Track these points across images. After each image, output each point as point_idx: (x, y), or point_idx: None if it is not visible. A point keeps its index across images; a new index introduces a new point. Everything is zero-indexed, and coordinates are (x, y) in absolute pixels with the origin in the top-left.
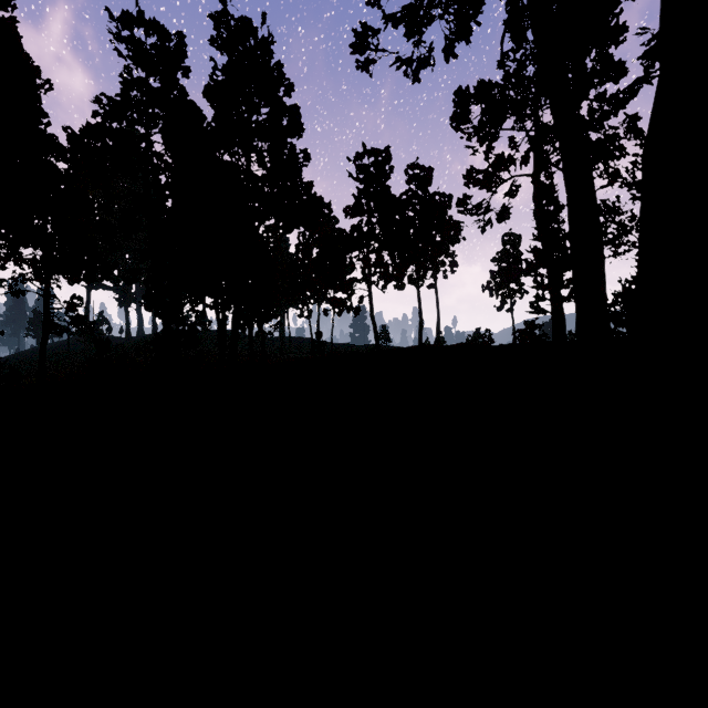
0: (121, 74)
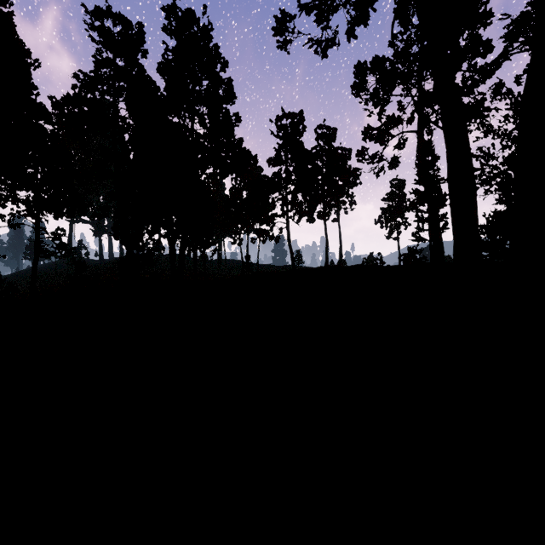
0: (93, 55)
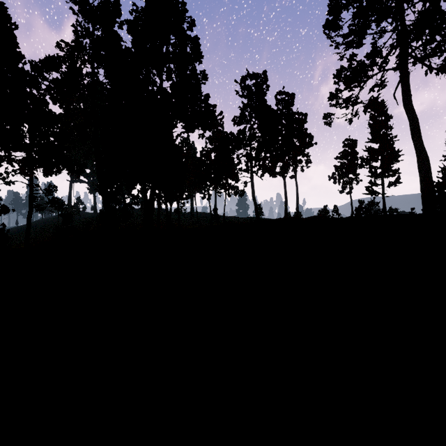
0: (73, 24)
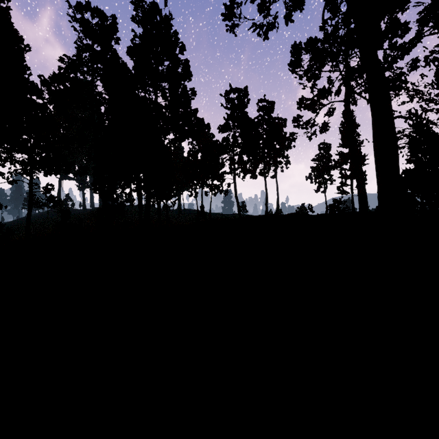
0: (75, 42)
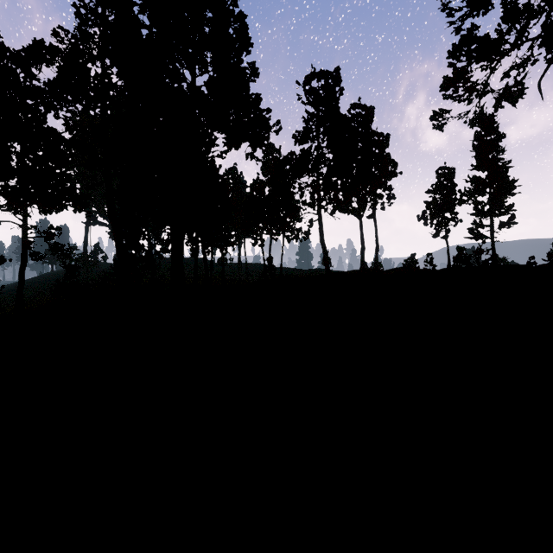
0: (74, 4)
